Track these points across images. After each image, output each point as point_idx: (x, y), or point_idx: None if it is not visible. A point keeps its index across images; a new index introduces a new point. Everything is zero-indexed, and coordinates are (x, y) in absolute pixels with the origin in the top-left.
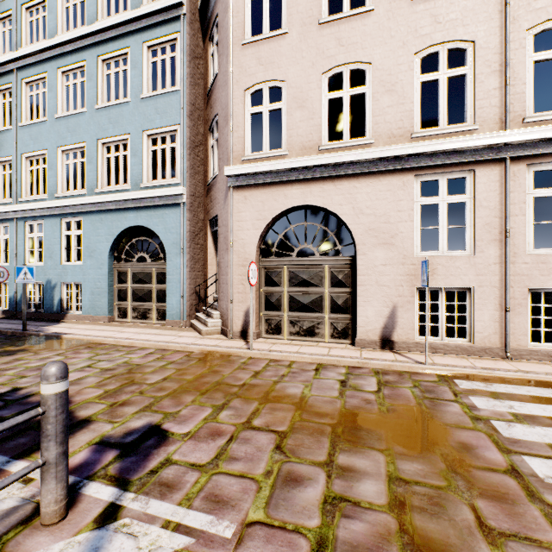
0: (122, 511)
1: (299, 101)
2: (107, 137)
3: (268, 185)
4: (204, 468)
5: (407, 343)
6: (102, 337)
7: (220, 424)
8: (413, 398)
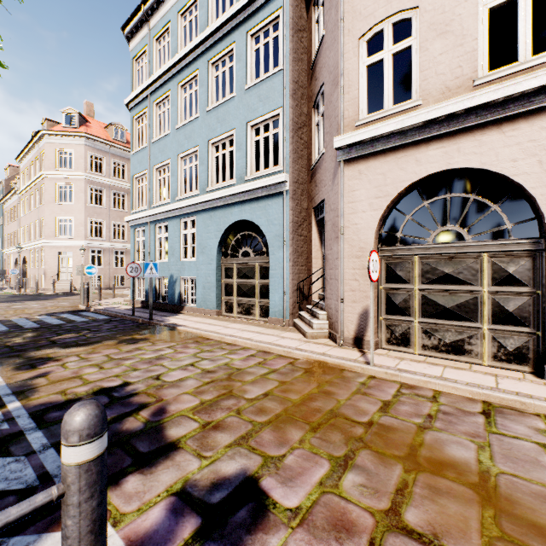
0: None
1: (439, 26)
2: (215, 137)
3: (391, 150)
4: None
5: None
6: (208, 332)
7: (346, 504)
8: None
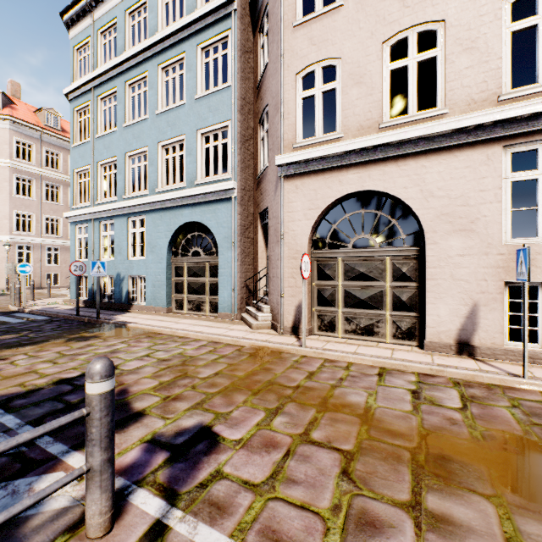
0: (167, 533)
1: (356, 77)
2: (166, 140)
3: (321, 171)
4: (259, 489)
5: (493, 349)
6: (160, 327)
7: (274, 433)
8: (515, 422)
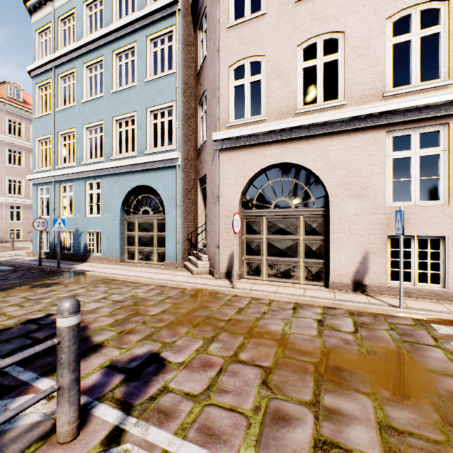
0: (124, 435)
1: (277, 72)
2: (119, 115)
3: (249, 146)
4: (197, 399)
5: (379, 287)
6: (115, 274)
7: (210, 356)
8: (392, 340)
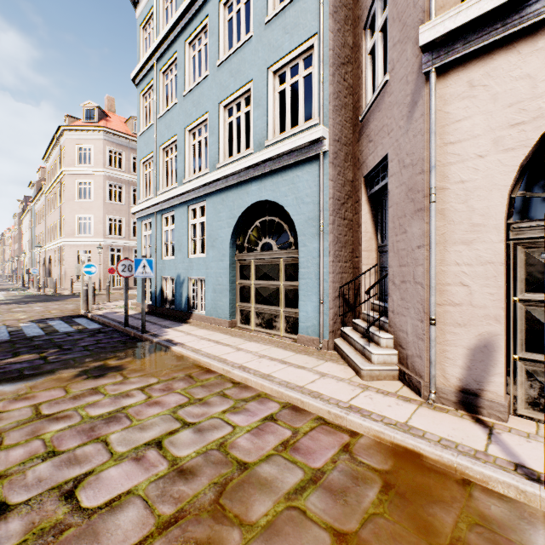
0: None
1: None
2: (228, 96)
3: None
4: None
5: None
6: (209, 359)
7: None
8: None
